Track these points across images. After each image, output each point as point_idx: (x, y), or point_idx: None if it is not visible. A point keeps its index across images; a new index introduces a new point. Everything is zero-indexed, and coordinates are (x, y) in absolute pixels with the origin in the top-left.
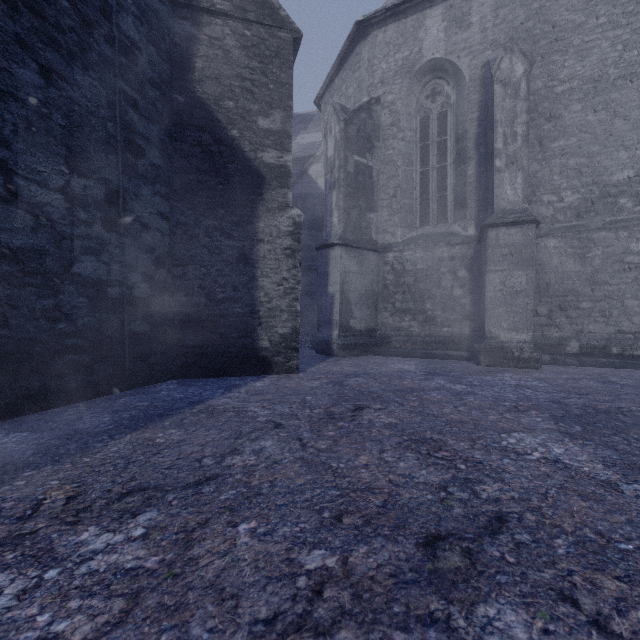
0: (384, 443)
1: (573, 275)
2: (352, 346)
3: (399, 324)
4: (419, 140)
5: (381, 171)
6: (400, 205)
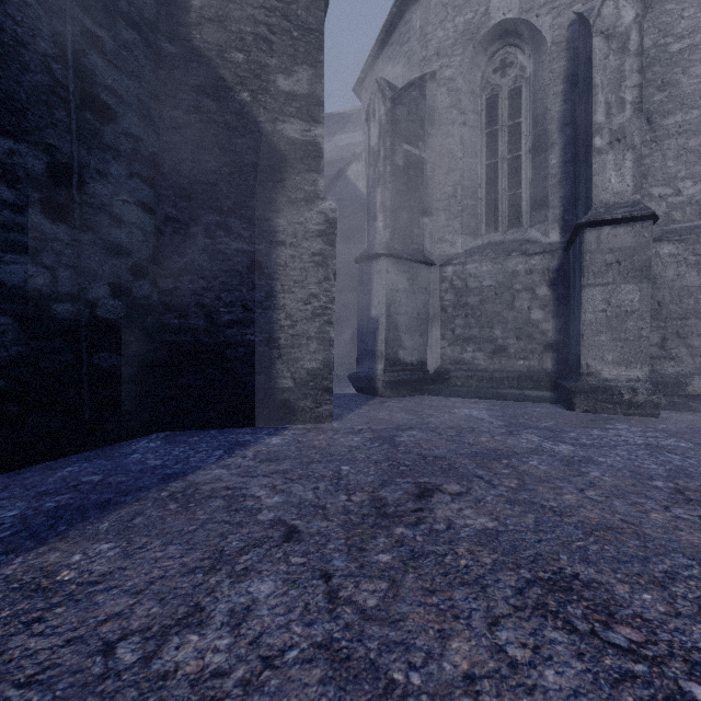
0: (490, 592)
1: (696, 291)
2: (401, 383)
3: (460, 356)
4: (485, 125)
5: (437, 165)
6: (461, 206)
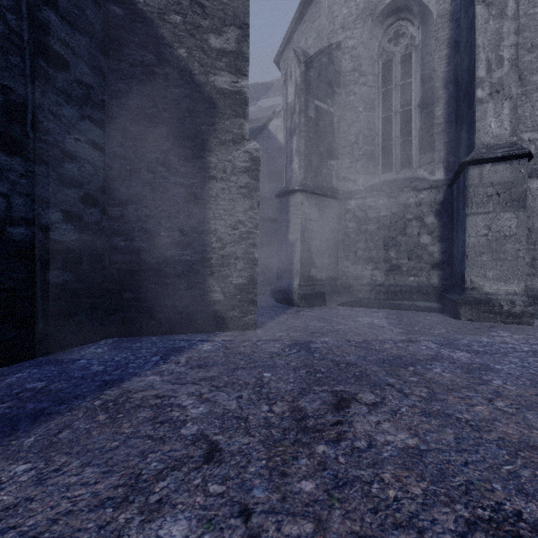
0: None
1: None
2: (313, 296)
3: (361, 273)
4: (381, 85)
5: (342, 118)
6: (362, 151)
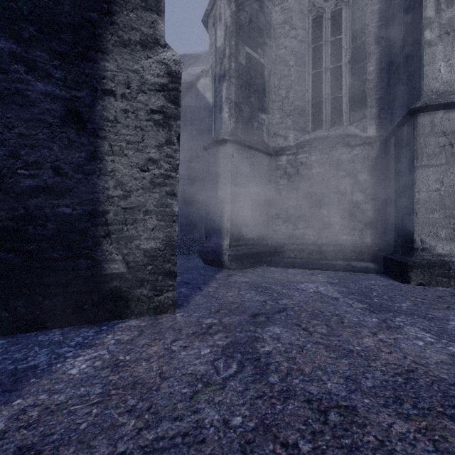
0: None
1: None
2: (245, 257)
3: (293, 232)
4: (311, 41)
5: (272, 72)
6: (293, 106)
